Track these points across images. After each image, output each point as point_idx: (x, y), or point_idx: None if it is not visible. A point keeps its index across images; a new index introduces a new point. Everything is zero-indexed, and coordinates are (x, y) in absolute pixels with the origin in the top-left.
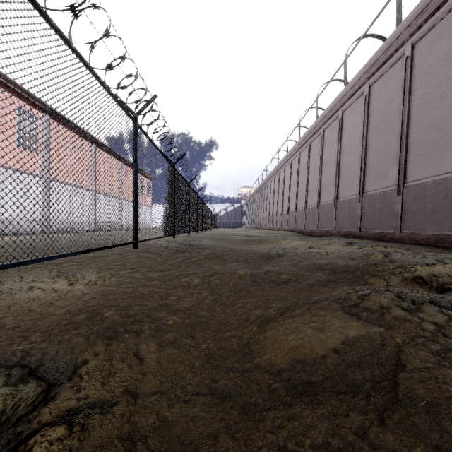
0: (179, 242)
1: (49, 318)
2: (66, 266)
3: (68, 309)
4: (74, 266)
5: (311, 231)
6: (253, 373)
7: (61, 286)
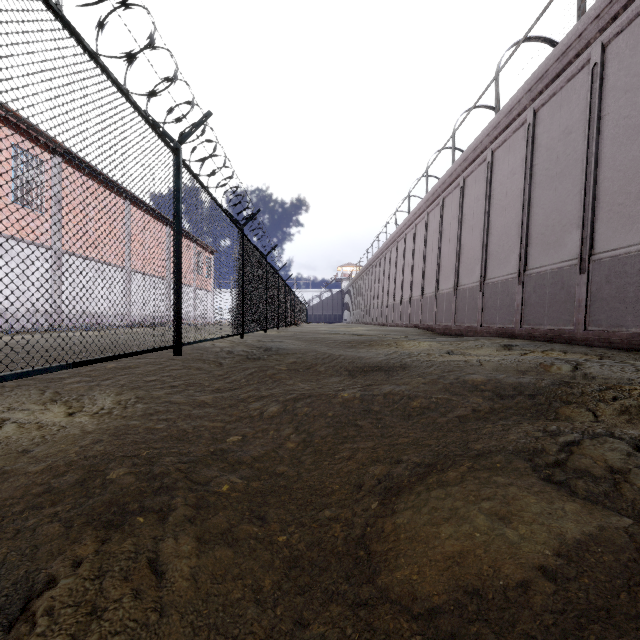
0: (249, 344)
1: (13, 481)
2: (69, 383)
3: (51, 463)
4: (82, 383)
5: (444, 327)
6: (378, 611)
7: (53, 418)
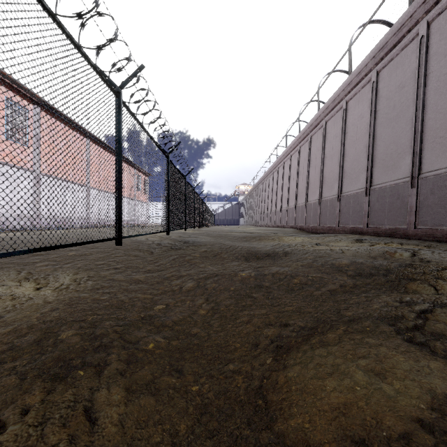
0: (173, 239)
1: None
2: (39, 266)
3: (16, 326)
4: (49, 266)
5: (312, 227)
6: None
7: (25, 291)
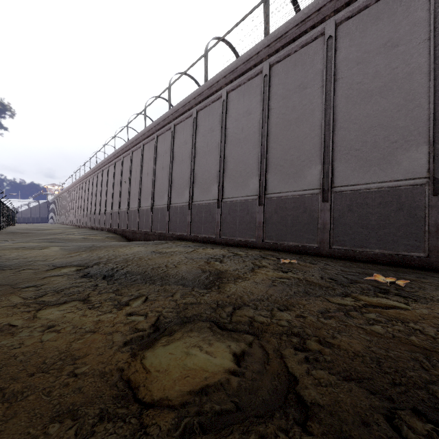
0: (4, 231)
1: None
2: None
3: None
4: None
5: (81, 226)
6: None
7: None
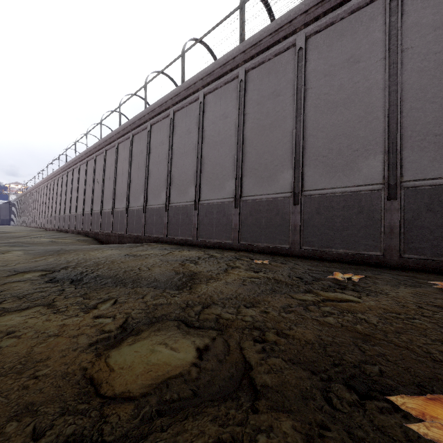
0: None
1: None
2: None
3: None
4: None
5: (49, 228)
6: None
7: None
